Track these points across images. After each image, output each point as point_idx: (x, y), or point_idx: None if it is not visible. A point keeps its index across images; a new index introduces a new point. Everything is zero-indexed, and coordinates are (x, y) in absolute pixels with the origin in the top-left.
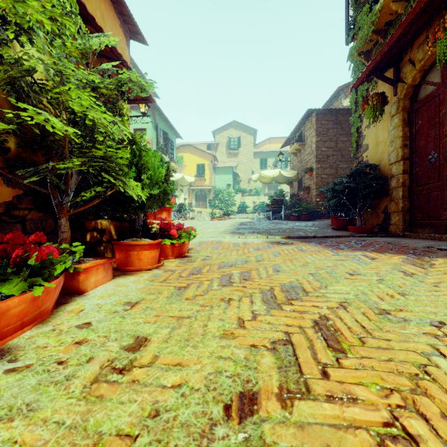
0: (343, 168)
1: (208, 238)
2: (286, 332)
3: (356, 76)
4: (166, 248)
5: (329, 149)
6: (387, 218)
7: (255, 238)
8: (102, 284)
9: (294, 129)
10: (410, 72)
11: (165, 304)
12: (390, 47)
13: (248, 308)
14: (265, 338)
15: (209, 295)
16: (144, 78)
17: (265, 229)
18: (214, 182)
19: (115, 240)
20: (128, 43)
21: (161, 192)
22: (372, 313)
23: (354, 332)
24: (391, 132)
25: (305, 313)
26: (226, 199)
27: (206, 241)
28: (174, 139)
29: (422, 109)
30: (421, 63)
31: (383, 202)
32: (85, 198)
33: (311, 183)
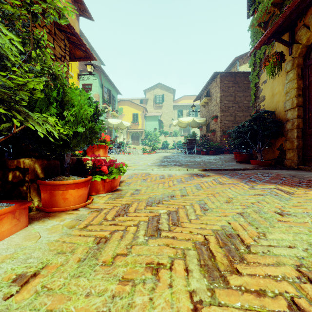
0: (240, 116)
1: (139, 170)
2: None
3: (254, 43)
4: (97, 184)
5: (229, 102)
6: (282, 154)
7: (178, 170)
8: (9, 235)
9: (203, 87)
10: (305, 35)
11: (71, 278)
12: (291, 11)
13: (184, 286)
14: None
15: (133, 256)
16: (94, 50)
17: (184, 162)
18: (144, 127)
19: (42, 179)
20: (78, 18)
21: (87, 130)
22: None
23: None
24: (286, 85)
25: (264, 295)
26: (153, 139)
27: (137, 173)
28: (115, 95)
29: None
30: None
31: (279, 141)
32: None
33: (216, 127)
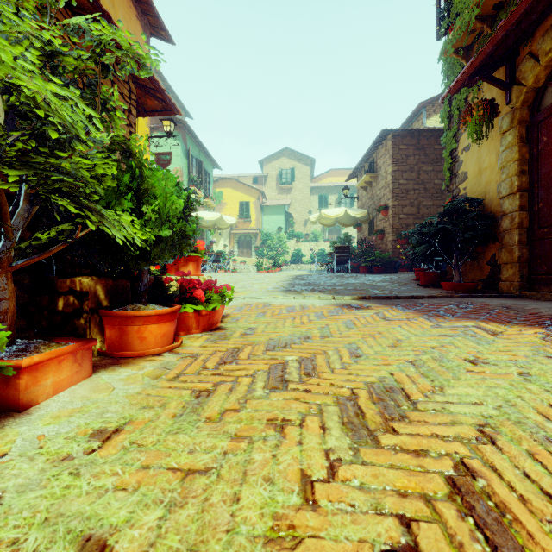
0: (428, 206)
1: (252, 299)
2: (401, 516)
3: (450, 82)
4: (188, 318)
5: (409, 181)
6: (495, 272)
7: (317, 299)
8: (70, 386)
9: (363, 156)
10: (531, 70)
11: (167, 435)
12: (507, 33)
13: (318, 444)
14: (361, 541)
15: (248, 411)
16: (173, 92)
17: (329, 285)
18: (261, 225)
19: (106, 308)
20: (149, 41)
21: (176, 233)
22: (547, 453)
23: (540, 515)
24: (502, 154)
25: (425, 455)
26: (277, 246)
27: (249, 303)
28: (210, 169)
29: (548, 121)
30: (549, 55)
31: (490, 250)
32: (37, 241)
33: (385, 225)
